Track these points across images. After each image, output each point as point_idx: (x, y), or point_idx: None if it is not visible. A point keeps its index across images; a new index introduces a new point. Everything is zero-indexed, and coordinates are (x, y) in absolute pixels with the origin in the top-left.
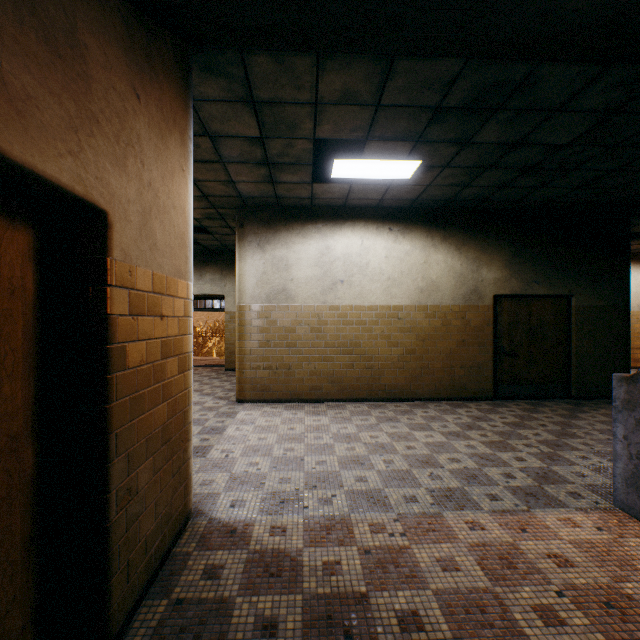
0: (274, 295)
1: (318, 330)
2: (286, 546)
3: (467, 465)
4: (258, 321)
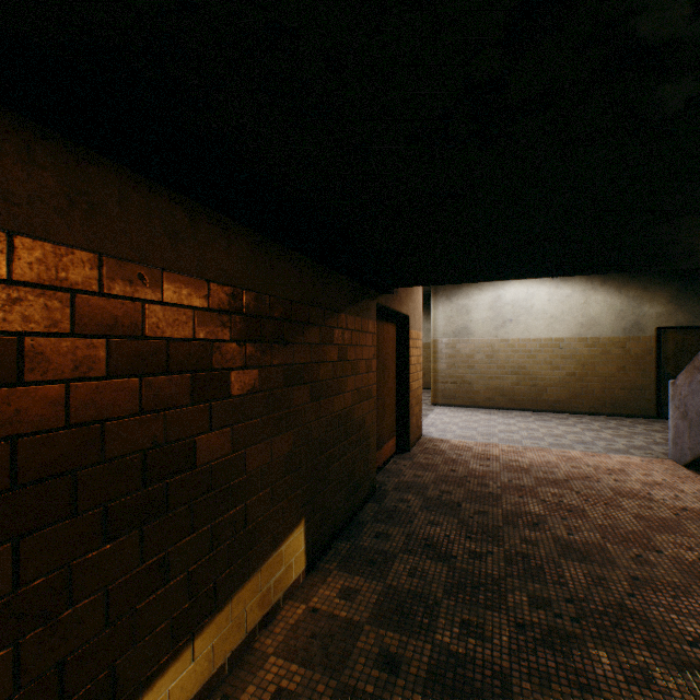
0: (458, 332)
1: (491, 357)
2: (466, 445)
3: (584, 439)
4: (446, 350)
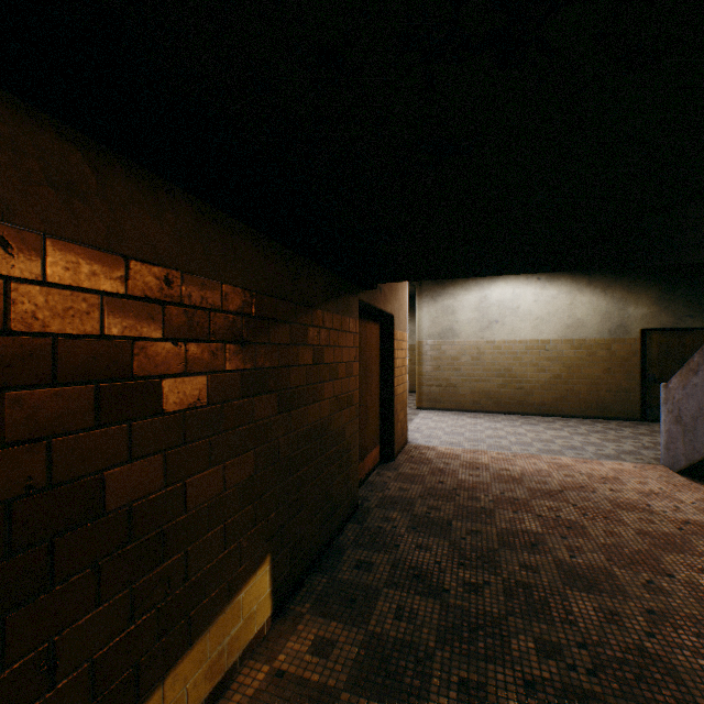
0: (443, 333)
1: (477, 359)
2: (453, 452)
3: (574, 444)
4: (431, 352)
